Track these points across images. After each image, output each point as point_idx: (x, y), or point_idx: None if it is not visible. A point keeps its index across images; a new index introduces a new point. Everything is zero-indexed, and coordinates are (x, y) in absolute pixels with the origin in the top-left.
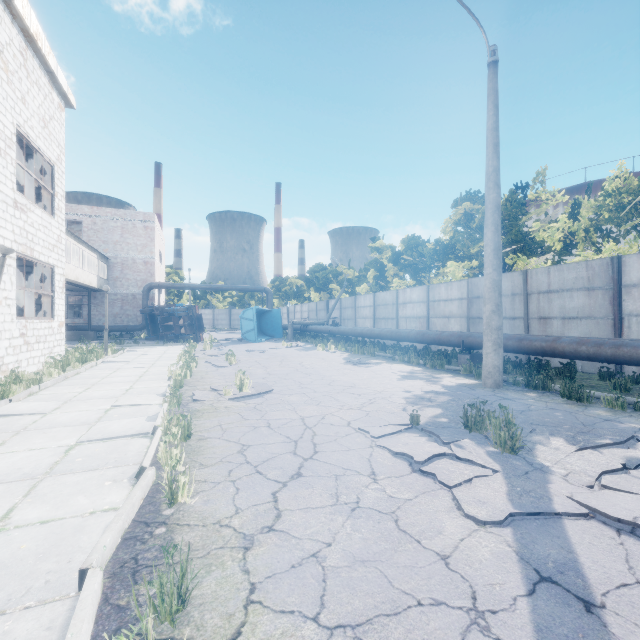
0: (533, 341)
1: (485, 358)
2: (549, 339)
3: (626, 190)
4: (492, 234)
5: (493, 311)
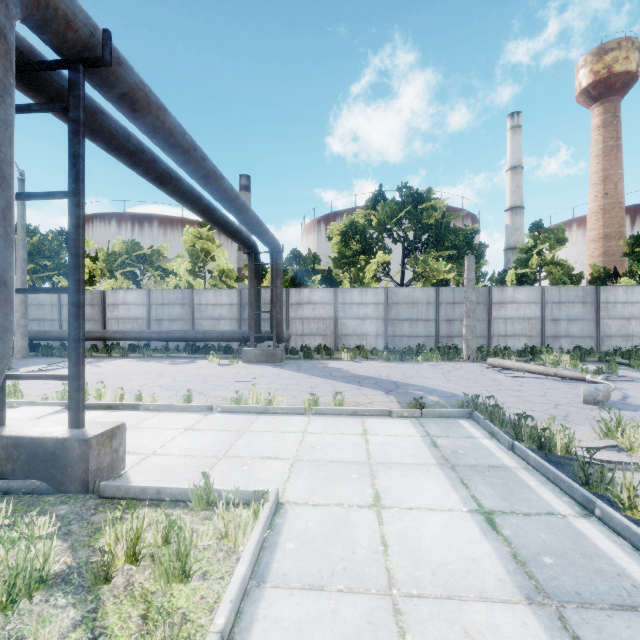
0: (53, 333)
1: (16, 343)
2: (61, 331)
3: (119, 254)
4: (21, 274)
5: (22, 317)
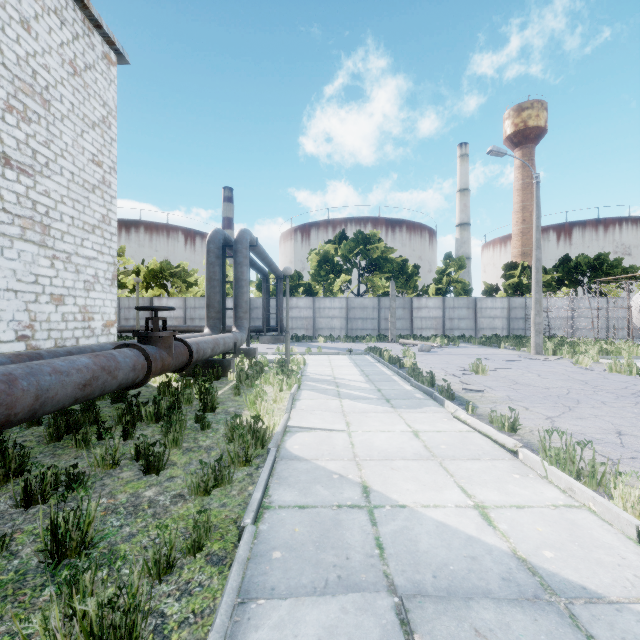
0: (126, 327)
1: None
2: (132, 326)
3: (156, 270)
4: None
5: None
